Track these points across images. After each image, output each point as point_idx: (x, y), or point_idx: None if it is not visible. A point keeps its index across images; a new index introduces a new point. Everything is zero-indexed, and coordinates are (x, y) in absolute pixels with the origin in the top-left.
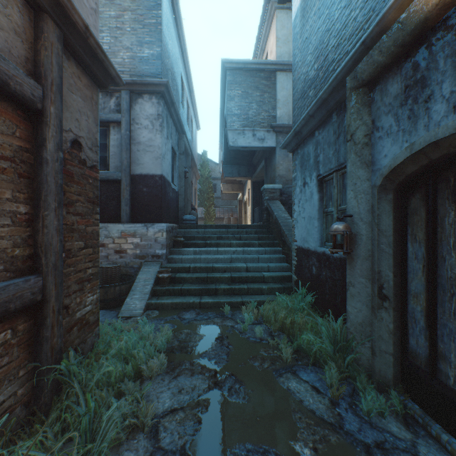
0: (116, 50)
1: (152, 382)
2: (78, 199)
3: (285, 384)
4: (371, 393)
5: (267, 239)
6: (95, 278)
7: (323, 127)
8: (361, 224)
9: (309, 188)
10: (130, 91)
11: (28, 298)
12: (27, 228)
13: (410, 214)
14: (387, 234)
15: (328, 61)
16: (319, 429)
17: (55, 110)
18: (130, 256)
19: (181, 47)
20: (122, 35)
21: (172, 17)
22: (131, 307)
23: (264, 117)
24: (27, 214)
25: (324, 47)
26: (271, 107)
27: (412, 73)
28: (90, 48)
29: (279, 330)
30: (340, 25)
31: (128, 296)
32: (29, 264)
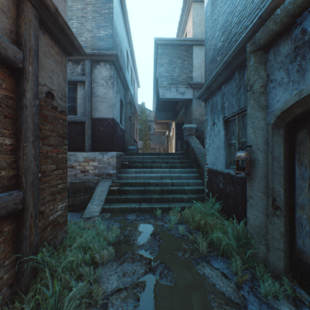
0: (81, 32)
1: (104, 267)
2: (51, 134)
3: (201, 270)
4: (267, 280)
5: (186, 163)
6: (64, 191)
7: (228, 82)
8: (258, 152)
9: (217, 126)
10: (91, 60)
11: (11, 207)
12: (11, 155)
13: (298, 145)
14: (278, 159)
15: (231, 34)
16: (228, 308)
17: (33, 69)
18: (91, 174)
19: (126, 30)
20: (86, 21)
21: (120, 9)
22: (91, 210)
23: (184, 77)
24: (11, 145)
25: (228, 24)
26: (189, 71)
27: (301, 36)
28: (59, 25)
29: (196, 228)
30: (241, 7)
31: (89, 202)
32: (13, 182)
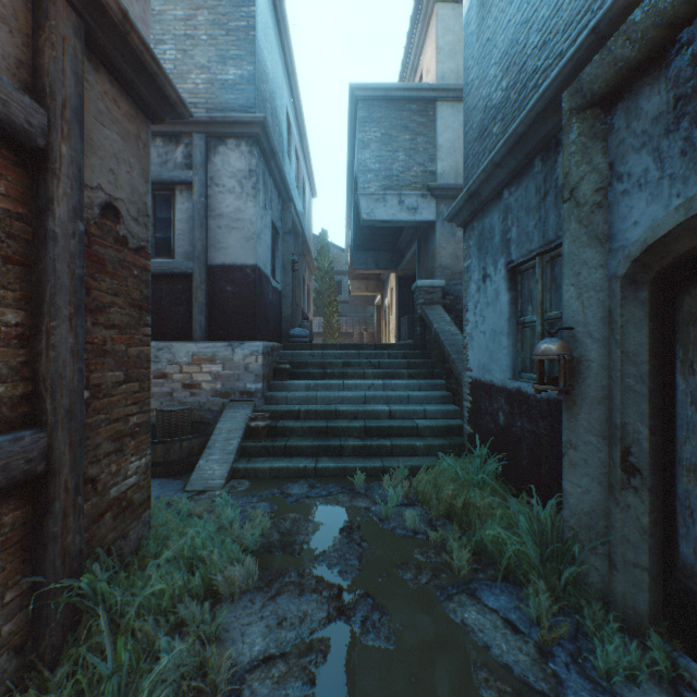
0: (185, 71)
1: (235, 606)
2: (113, 301)
3: (458, 614)
4: (610, 637)
5: (422, 367)
6: (143, 432)
7: (518, 183)
8: (589, 342)
9: (493, 284)
10: (207, 134)
11: (19, 469)
12: (20, 349)
13: (682, 325)
14: (637, 359)
15: (525, 73)
16: None
17: (71, 150)
18: (206, 392)
19: (286, 67)
20: (195, 47)
21: (273, 19)
22: (206, 474)
23: (417, 173)
24: (20, 325)
25: (519, 50)
26: (427, 158)
27: (691, 72)
28: (132, 52)
29: (444, 516)
30: (549, 9)
31: (202, 456)
32: (24, 411)
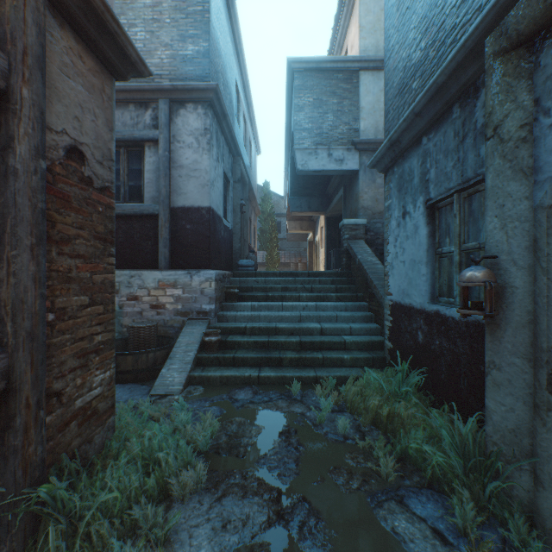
0: (152, 49)
1: (185, 507)
2: (78, 233)
3: (388, 522)
4: None
5: (348, 291)
6: (107, 348)
7: (436, 130)
8: (514, 269)
9: (412, 219)
10: (170, 100)
11: None
12: None
13: None
14: None
15: (444, 31)
16: None
17: (32, 94)
18: (169, 312)
19: (236, 47)
20: (160, 28)
21: (224, 6)
22: (167, 381)
23: (343, 131)
24: None
25: (438, 12)
26: (352, 118)
27: None
28: (94, 12)
29: (371, 423)
30: None
31: (164, 365)
32: None
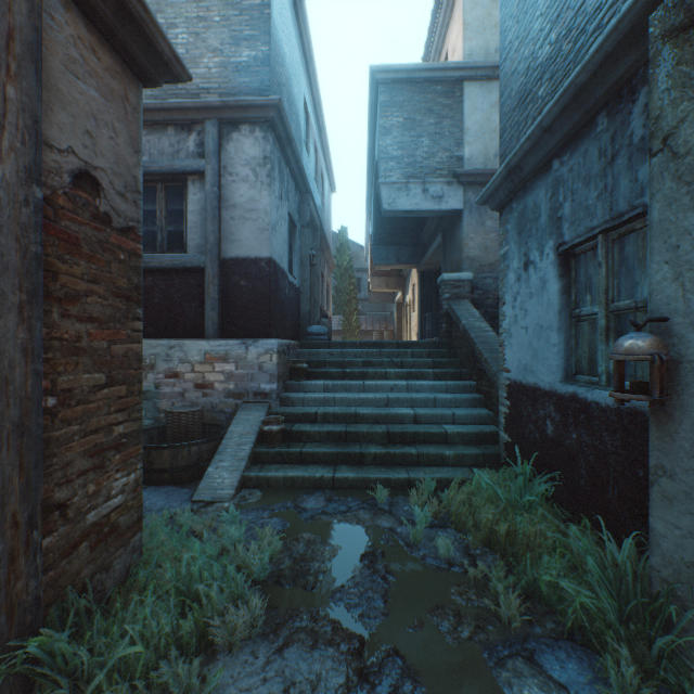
0: (197, 55)
1: (233, 661)
2: (90, 289)
3: (514, 690)
4: None
5: (449, 366)
6: (132, 443)
7: (573, 149)
8: (693, 337)
9: (538, 271)
10: (220, 121)
11: None
12: None
13: None
14: None
15: (584, 15)
16: None
17: (21, 94)
18: (218, 393)
19: (304, 54)
20: (207, 29)
21: (289, 1)
22: (215, 483)
23: (442, 159)
24: None
25: None
26: (454, 143)
27: None
28: None
29: (484, 543)
30: None
31: (212, 462)
32: None
